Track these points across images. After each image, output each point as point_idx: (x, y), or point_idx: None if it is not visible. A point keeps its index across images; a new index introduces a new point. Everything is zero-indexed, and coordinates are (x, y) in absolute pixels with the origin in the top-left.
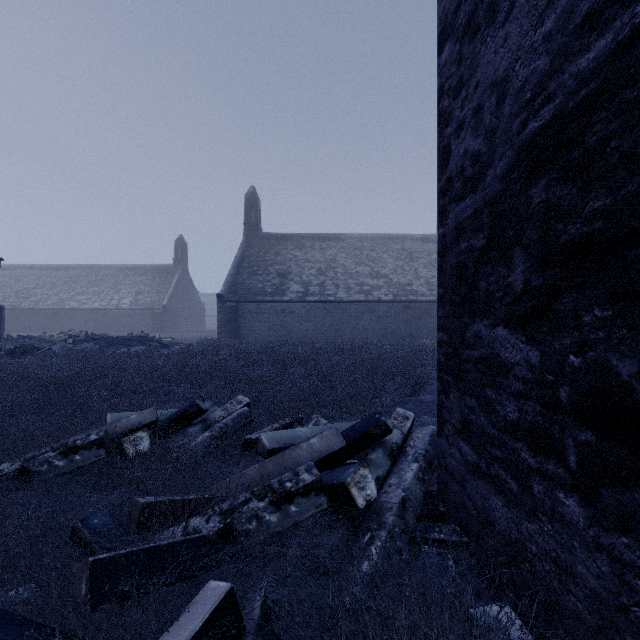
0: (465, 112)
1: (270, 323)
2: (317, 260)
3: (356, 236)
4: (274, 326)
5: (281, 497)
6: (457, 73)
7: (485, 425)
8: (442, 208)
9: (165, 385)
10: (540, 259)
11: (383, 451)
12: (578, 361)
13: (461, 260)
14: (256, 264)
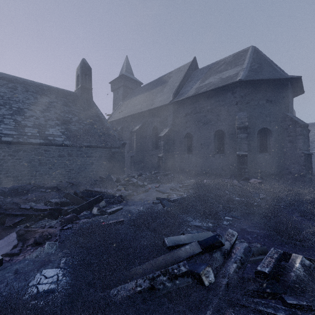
0: None
1: None
2: None
3: None
4: None
5: None
6: None
7: None
8: None
9: None
10: None
11: None
12: None
13: None
14: None
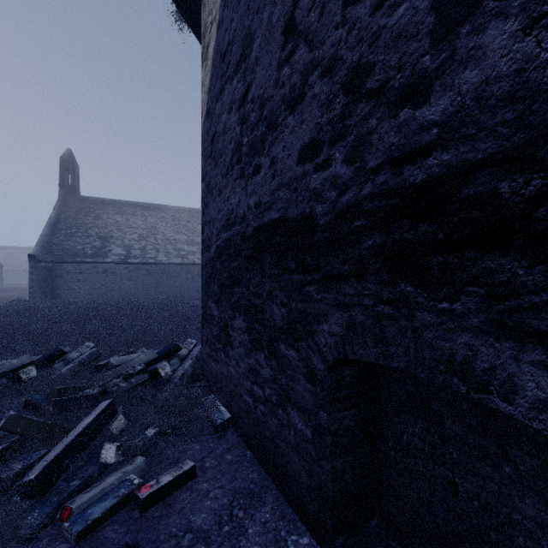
0: (207, 218)
1: (91, 282)
2: (139, 226)
3: (175, 208)
4: (95, 285)
5: (128, 376)
6: (206, 200)
7: (211, 338)
8: (202, 250)
9: (3, 344)
10: (219, 285)
11: (178, 359)
12: (223, 315)
13: (206, 275)
14: (74, 226)
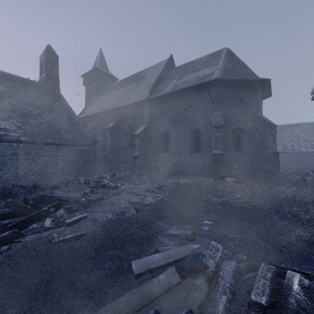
0: None
1: None
2: (289, 136)
3: (309, 123)
4: None
5: (303, 172)
6: None
7: None
8: None
9: None
10: None
11: (313, 174)
12: None
13: None
14: None
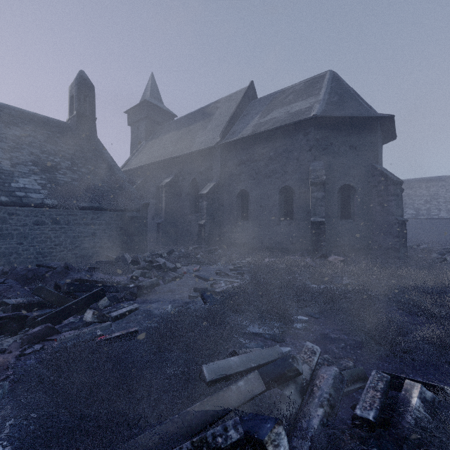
0: None
1: None
2: (423, 195)
3: None
4: None
5: (443, 249)
6: None
7: None
8: None
9: None
10: None
11: None
12: None
13: None
14: None
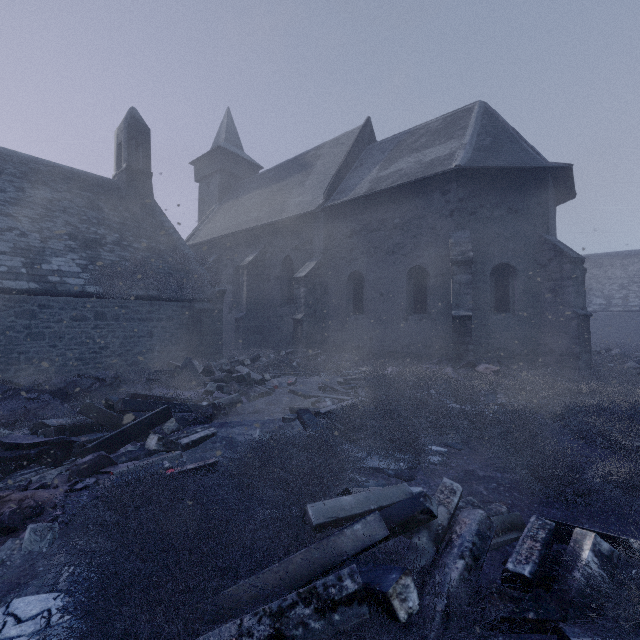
0: None
1: None
2: (618, 277)
3: None
4: None
5: None
6: None
7: None
8: None
9: None
10: None
11: None
12: None
13: None
14: None
